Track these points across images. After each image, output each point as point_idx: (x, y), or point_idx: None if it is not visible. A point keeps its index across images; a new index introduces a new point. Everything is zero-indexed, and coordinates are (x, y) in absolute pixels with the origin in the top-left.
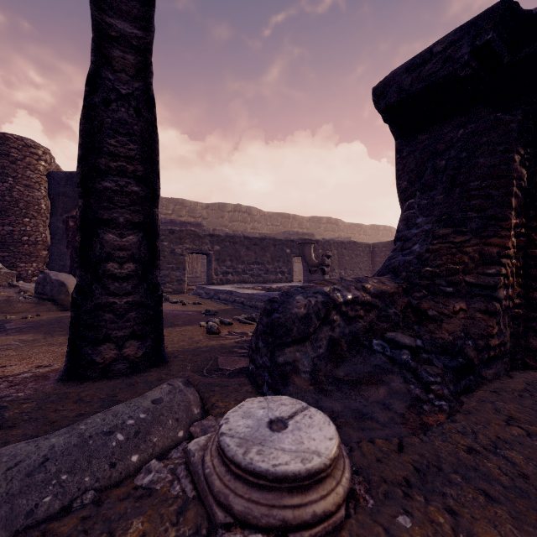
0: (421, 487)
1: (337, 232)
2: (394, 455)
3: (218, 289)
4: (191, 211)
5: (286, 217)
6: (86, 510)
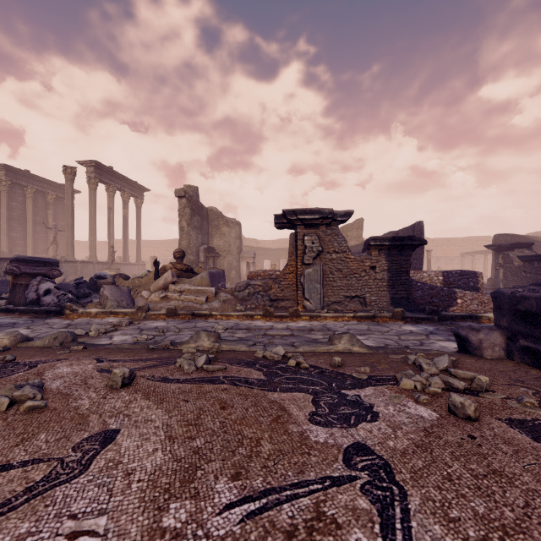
0: None
1: None
2: None
3: None
4: None
5: None
6: None
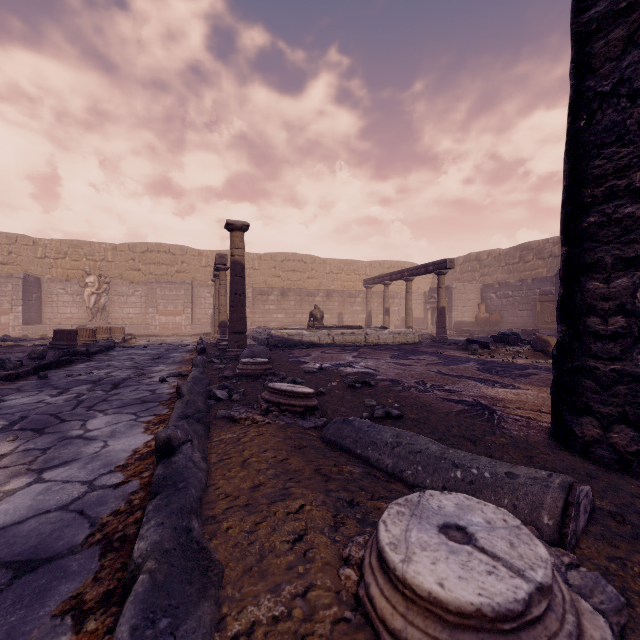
0: None
1: None
2: None
3: None
4: None
5: None
6: (411, 492)
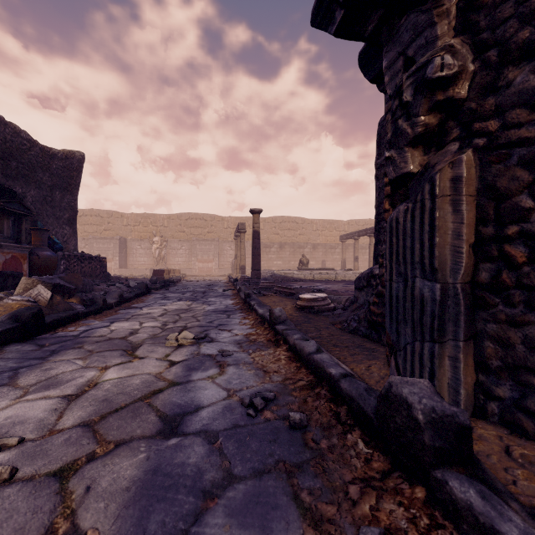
0: (305, 316)
1: None
2: (319, 318)
3: None
4: None
5: None
6: None
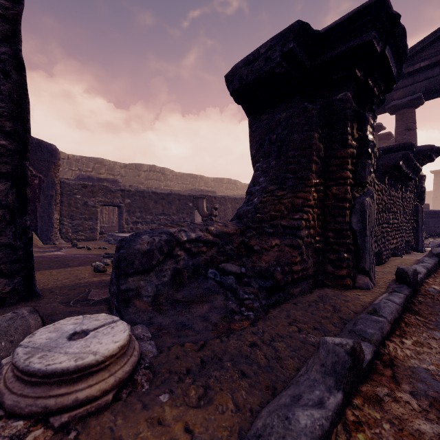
0: (196, 373)
1: (236, 190)
2: (193, 353)
3: (124, 236)
4: (110, 169)
5: (194, 177)
6: None
